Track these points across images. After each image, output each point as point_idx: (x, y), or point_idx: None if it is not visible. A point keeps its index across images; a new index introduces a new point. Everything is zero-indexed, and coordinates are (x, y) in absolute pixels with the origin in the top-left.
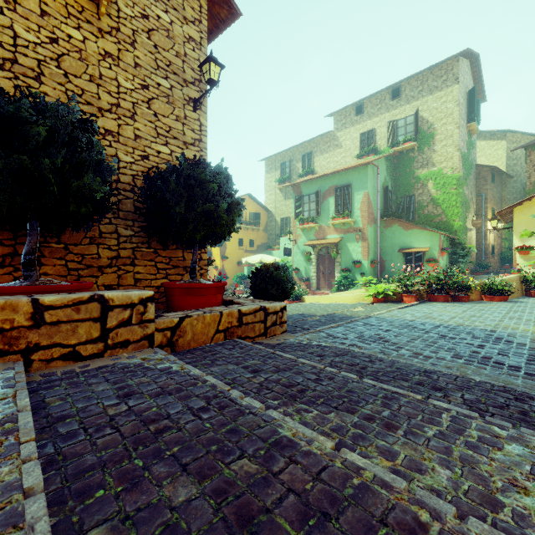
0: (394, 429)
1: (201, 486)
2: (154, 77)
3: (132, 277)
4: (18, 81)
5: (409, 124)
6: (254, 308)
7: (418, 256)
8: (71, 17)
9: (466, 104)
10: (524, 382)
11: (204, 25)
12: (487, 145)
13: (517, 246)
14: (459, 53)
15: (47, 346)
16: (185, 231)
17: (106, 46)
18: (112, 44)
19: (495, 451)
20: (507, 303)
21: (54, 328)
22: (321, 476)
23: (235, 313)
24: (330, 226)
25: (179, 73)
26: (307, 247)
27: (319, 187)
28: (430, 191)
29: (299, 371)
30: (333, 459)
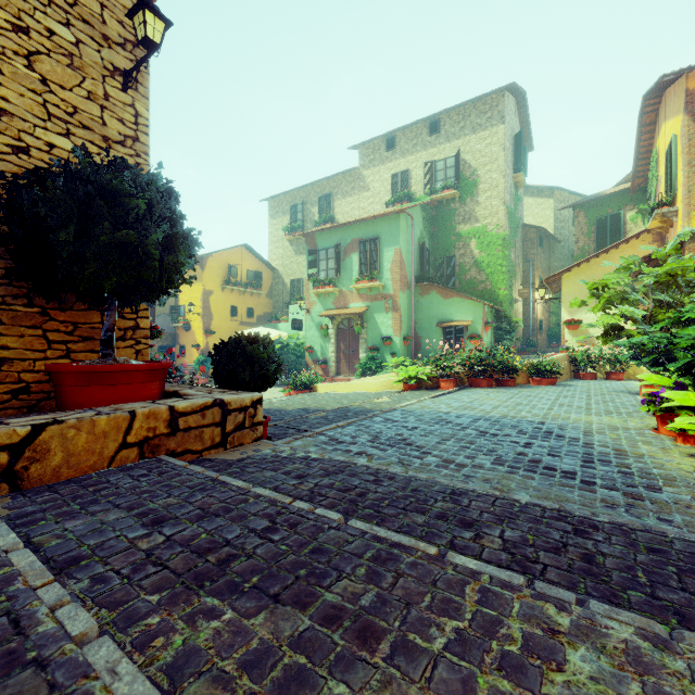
0: (375, 640)
1: None
2: (41, 17)
3: None
4: None
5: (449, 168)
6: (202, 404)
7: (459, 331)
8: None
9: (512, 150)
10: (581, 496)
11: None
12: (535, 203)
13: (566, 319)
14: (505, 86)
15: None
16: (82, 276)
17: None
18: None
19: (552, 675)
20: (556, 386)
21: None
22: None
23: (162, 412)
24: (353, 292)
25: (94, 23)
26: (323, 318)
27: (340, 239)
28: (474, 251)
29: (243, 514)
30: None
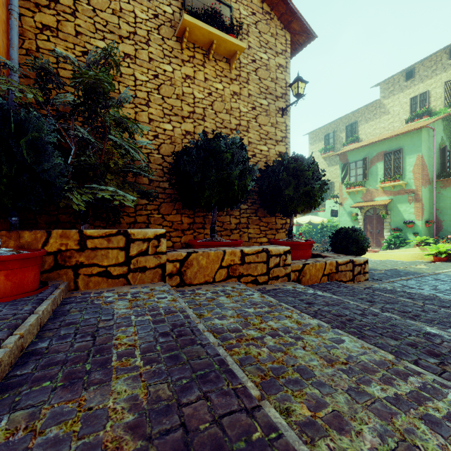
0: None
1: (398, 341)
2: (258, 100)
3: (247, 236)
4: (195, 123)
5: None
6: (345, 261)
7: None
8: (217, 77)
9: None
10: None
11: (288, 52)
12: None
13: None
14: None
15: (245, 275)
16: (289, 206)
17: (234, 88)
18: (236, 86)
19: None
20: None
21: (248, 266)
22: None
23: (333, 263)
24: (378, 189)
25: (273, 93)
26: (353, 208)
27: (366, 154)
28: None
29: (404, 305)
30: None
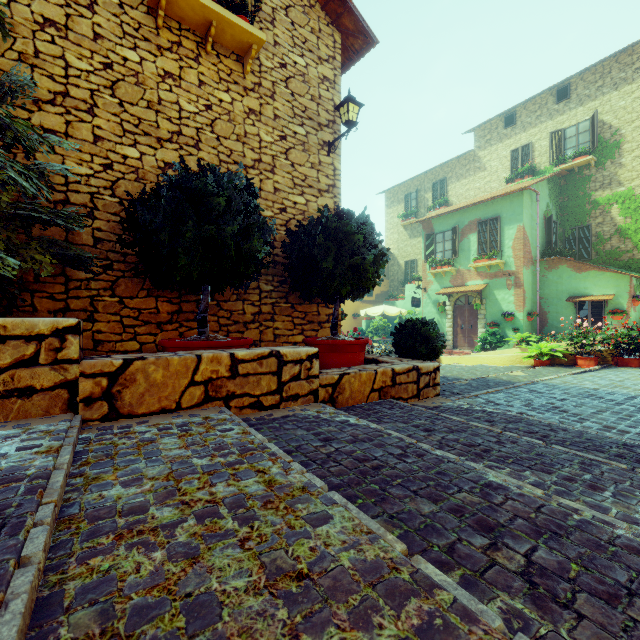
0: (600, 490)
1: (437, 505)
2: (291, 126)
3: (272, 333)
4: (182, 151)
5: (582, 133)
6: (407, 368)
7: (596, 306)
8: (222, 82)
9: None
10: None
11: (337, 61)
12: None
13: None
14: None
15: (240, 395)
16: (330, 286)
17: (250, 103)
18: (255, 100)
19: None
20: None
21: (245, 380)
22: (541, 510)
23: (388, 372)
24: (471, 270)
25: (314, 118)
26: (440, 295)
27: (457, 222)
28: (615, 218)
29: (475, 433)
30: (548, 501)
